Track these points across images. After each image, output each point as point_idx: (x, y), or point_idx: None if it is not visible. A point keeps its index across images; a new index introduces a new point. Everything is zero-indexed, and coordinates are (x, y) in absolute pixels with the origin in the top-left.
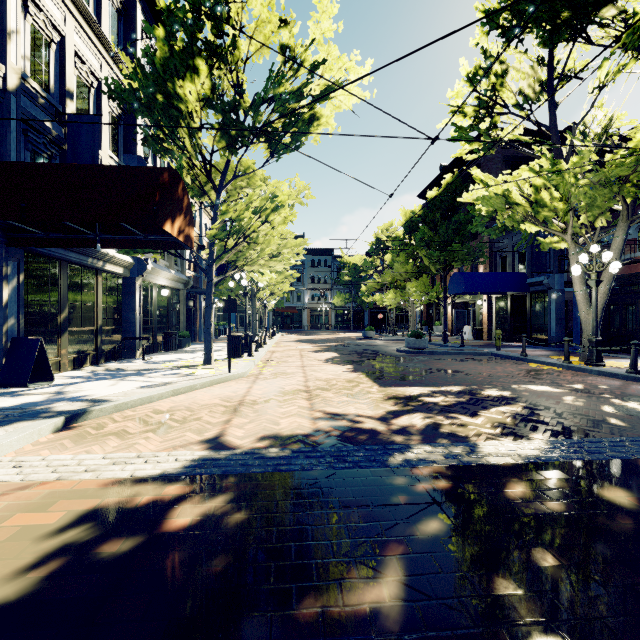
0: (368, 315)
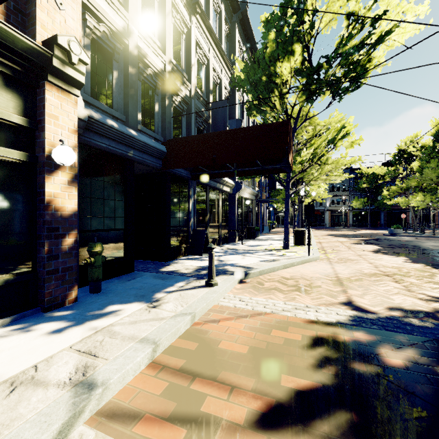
0: (384, 215)
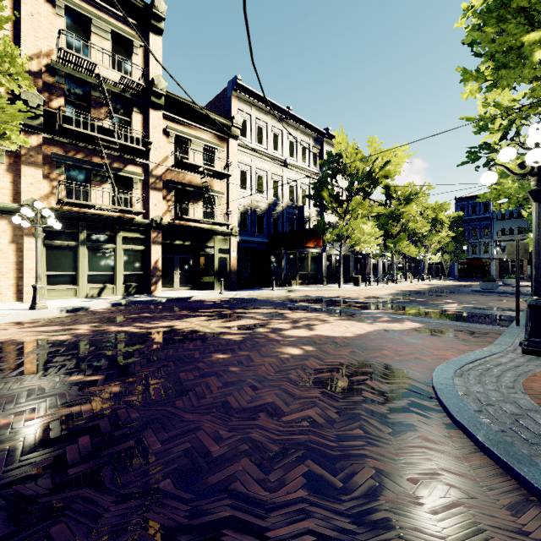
0: None
